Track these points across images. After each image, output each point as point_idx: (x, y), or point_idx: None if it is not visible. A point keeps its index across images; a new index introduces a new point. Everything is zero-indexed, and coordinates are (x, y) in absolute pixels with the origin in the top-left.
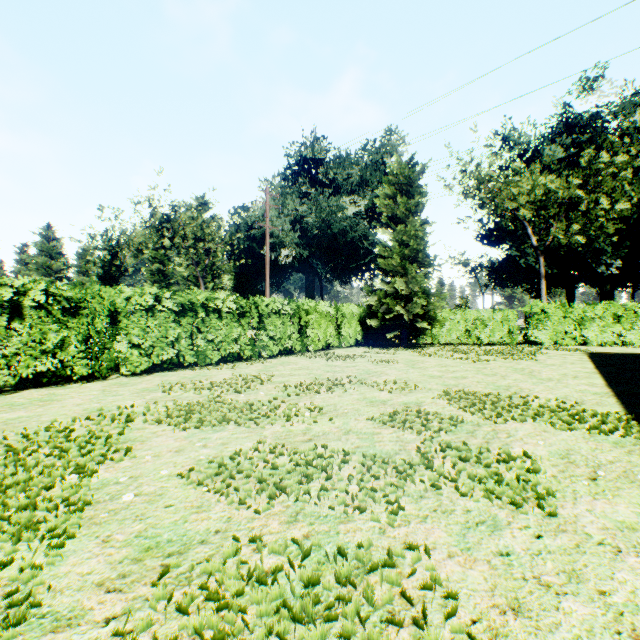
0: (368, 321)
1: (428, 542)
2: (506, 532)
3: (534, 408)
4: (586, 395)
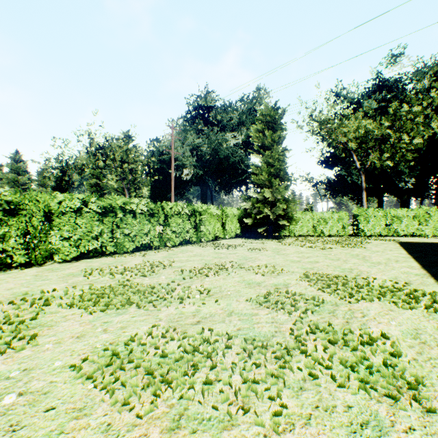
0: (245, 220)
1: None
2: (393, 437)
3: (376, 288)
4: (410, 276)
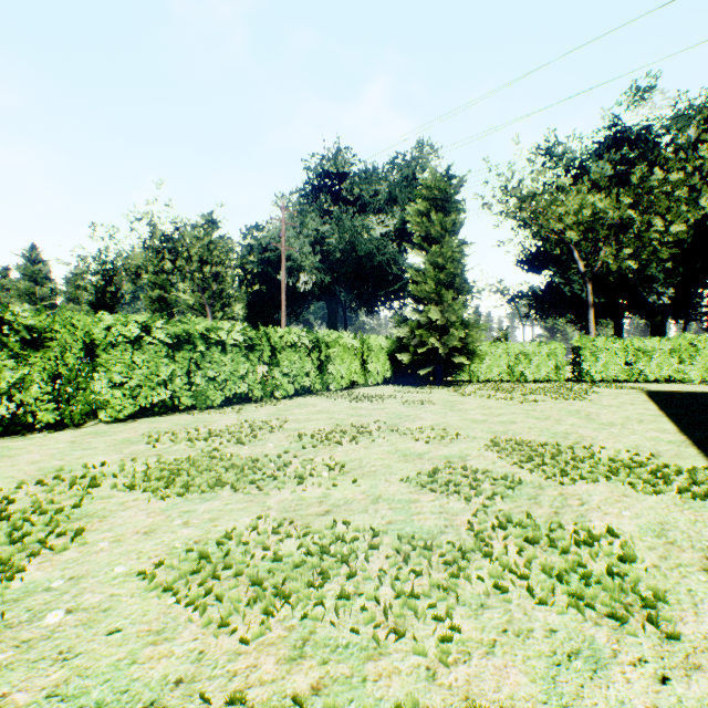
0: (398, 355)
1: (502, 696)
2: (615, 672)
3: (604, 463)
4: (660, 444)
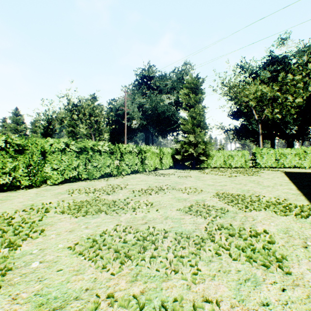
0: (176, 156)
1: (217, 295)
2: (263, 287)
3: (264, 203)
4: (289, 195)
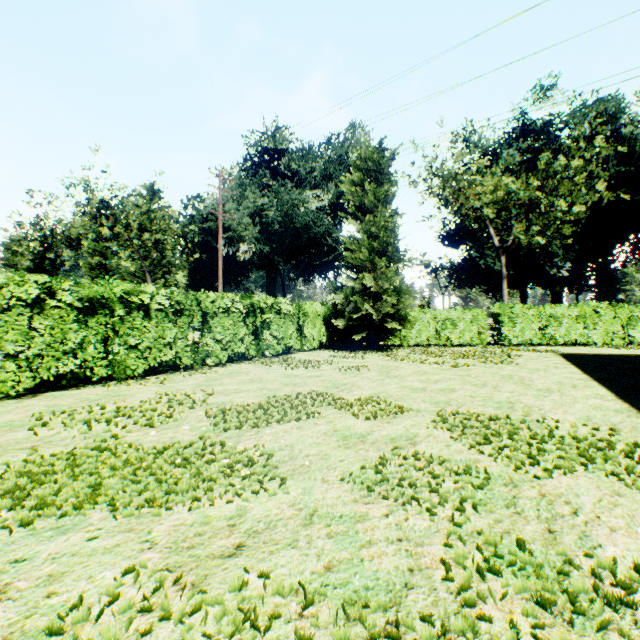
0: (334, 321)
1: None
2: None
3: (570, 443)
4: (610, 414)
